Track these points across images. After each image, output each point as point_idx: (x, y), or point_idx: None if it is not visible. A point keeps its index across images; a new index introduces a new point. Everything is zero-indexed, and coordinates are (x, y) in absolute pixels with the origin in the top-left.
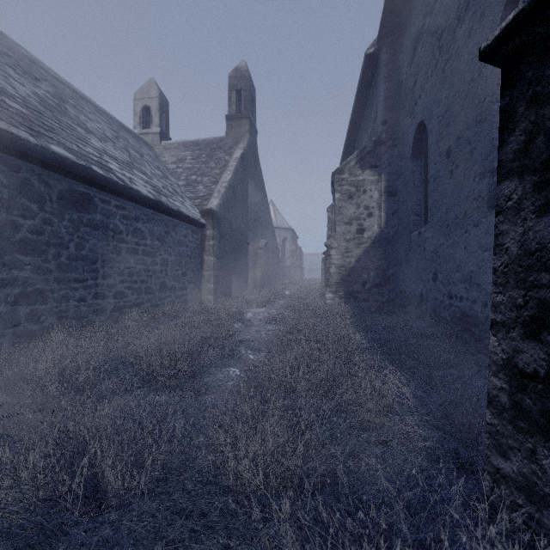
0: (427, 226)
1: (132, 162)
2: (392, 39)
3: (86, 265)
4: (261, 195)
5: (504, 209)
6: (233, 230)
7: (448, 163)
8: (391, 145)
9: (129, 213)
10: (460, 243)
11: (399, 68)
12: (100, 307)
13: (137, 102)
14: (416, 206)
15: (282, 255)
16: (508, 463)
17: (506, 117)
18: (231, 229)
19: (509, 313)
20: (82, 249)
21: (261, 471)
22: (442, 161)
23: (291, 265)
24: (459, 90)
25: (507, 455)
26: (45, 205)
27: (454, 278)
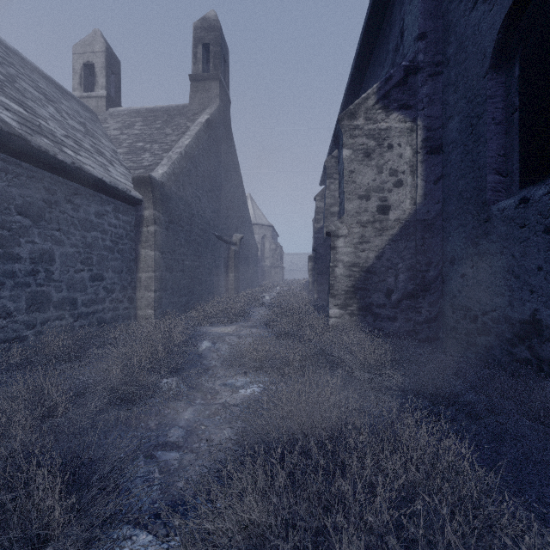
0: None
1: (2, 86)
2: None
3: None
4: (236, 180)
5: None
6: (192, 216)
7: None
8: (432, 73)
9: None
10: None
11: None
12: None
13: (77, 57)
14: (497, 158)
15: (261, 254)
16: None
17: None
18: (189, 214)
19: None
20: None
21: None
22: None
23: (271, 265)
24: None
25: None
26: None
27: None
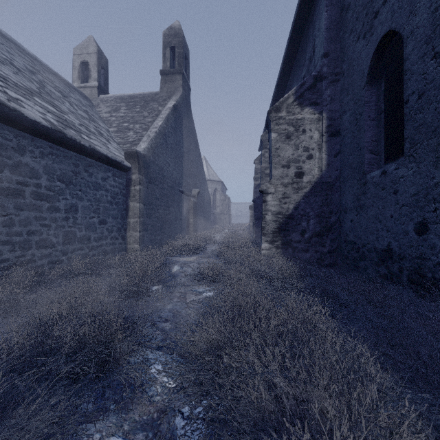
0: (402, 161)
1: (40, 93)
2: None
3: None
4: (194, 148)
5: None
6: (164, 177)
7: None
8: (333, 80)
9: (5, 141)
10: None
11: None
12: None
13: (76, 57)
14: (371, 142)
15: (213, 204)
16: None
17: None
18: (162, 176)
19: None
20: None
21: None
22: None
23: (221, 212)
24: None
25: None
26: None
27: None
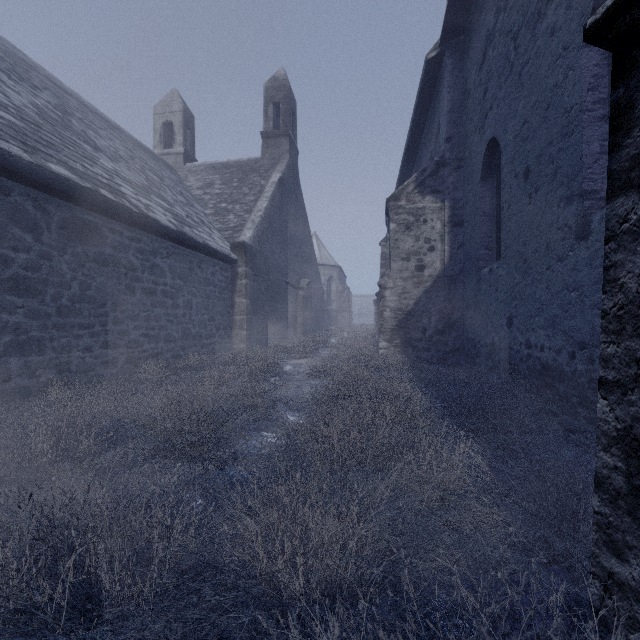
0: (500, 262)
1: (150, 187)
2: (457, 42)
3: (92, 309)
4: (303, 226)
5: (617, 233)
6: (269, 267)
7: (526, 186)
8: (456, 167)
9: (145, 246)
10: (541, 282)
11: (465, 75)
12: (109, 358)
13: (158, 117)
14: (486, 238)
15: (327, 297)
16: (625, 567)
17: (620, 114)
18: (267, 266)
19: (625, 369)
20: (88, 289)
21: (301, 572)
22: (518, 184)
23: (338, 309)
24: (539, 98)
25: (624, 555)
26: (42, 236)
27: (533, 324)
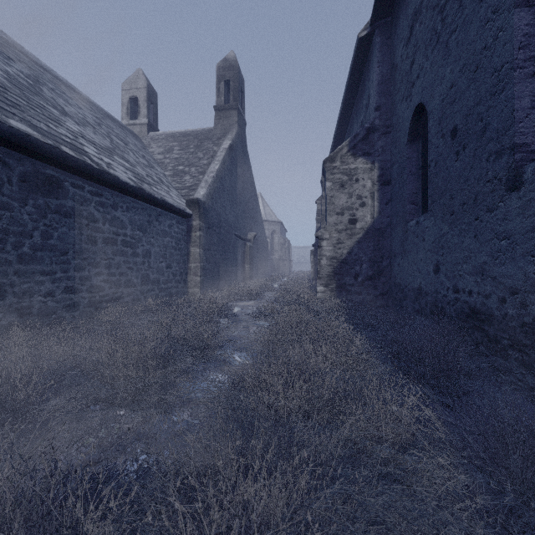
0: (427, 214)
1: (114, 149)
2: (385, 22)
3: (54, 256)
4: (250, 187)
5: None
6: (221, 222)
7: (453, 145)
8: (385, 132)
9: (106, 200)
10: (468, 232)
11: (393, 51)
12: (71, 302)
13: (125, 93)
14: (412, 194)
15: (271, 248)
16: None
17: None
18: (219, 221)
19: None
20: (50, 238)
21: None
22: (445, 143)
23: (280, 258)
24: (467, 62)
25: None
26: (2, 188)
27: (461, 271)
